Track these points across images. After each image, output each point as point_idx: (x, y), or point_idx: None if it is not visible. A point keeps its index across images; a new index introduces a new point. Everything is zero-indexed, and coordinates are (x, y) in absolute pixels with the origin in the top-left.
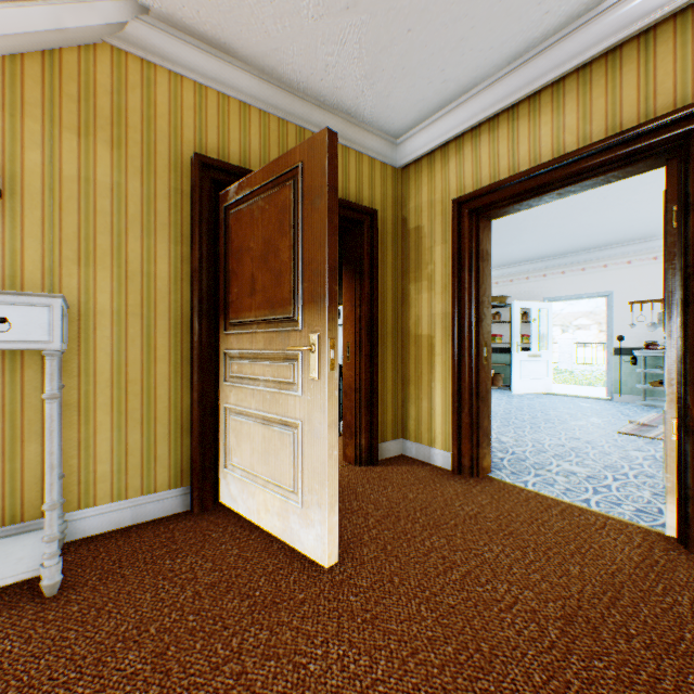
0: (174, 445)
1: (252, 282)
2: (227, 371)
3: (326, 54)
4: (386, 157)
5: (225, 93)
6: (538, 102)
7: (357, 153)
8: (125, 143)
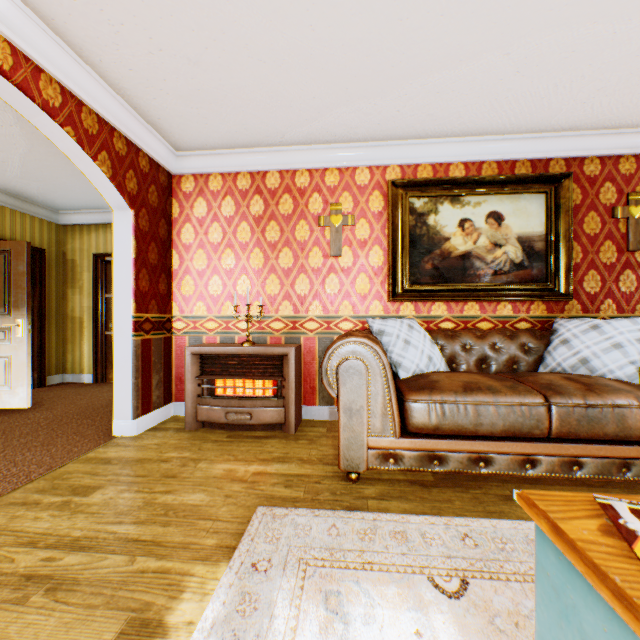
0: None
1: None
2: None
3: (18, 184)
4: (53, 219)
5: None
6: None
7: (32, 216)
8: None
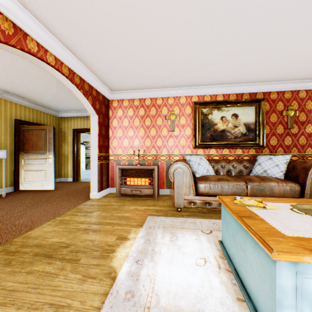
0: (11, 178)
1: (33, 145)
2: (23, 162)
3: (48, 103)
4: (57, 115)
5: (21, 104)
6: (88, 117)
7: (50, 114)
8: (1, 116)
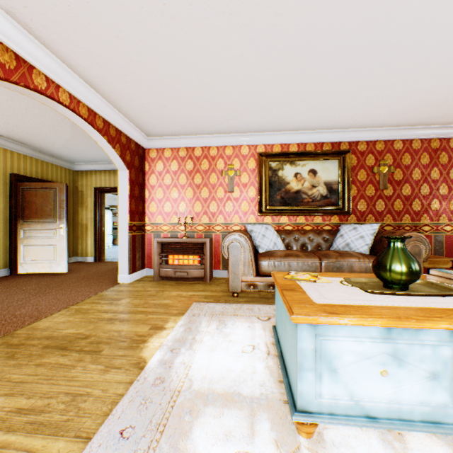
0: (5, 256)
1: (37, 211)
2: (23, 234)
3: (58, 151)
4: (71, 167)
5: (20, 153)
6: (116, 172)
7: (61, 167)
8: None
